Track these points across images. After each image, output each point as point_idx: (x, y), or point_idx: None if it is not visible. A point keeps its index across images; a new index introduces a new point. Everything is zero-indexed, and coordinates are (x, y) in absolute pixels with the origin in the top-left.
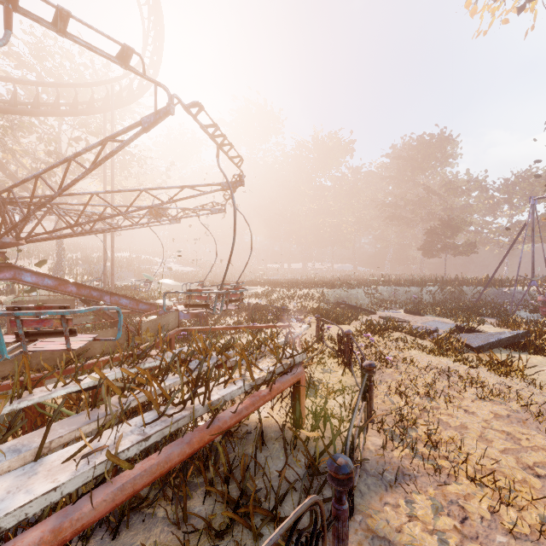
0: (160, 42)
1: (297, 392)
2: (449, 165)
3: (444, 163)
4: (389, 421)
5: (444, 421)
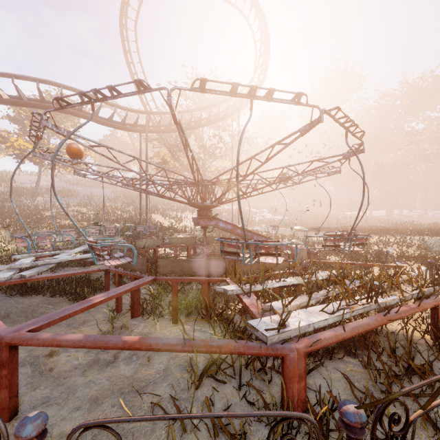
0: (267, 54)
1: (435, 314)
2: None
3: None
4: None
5: None
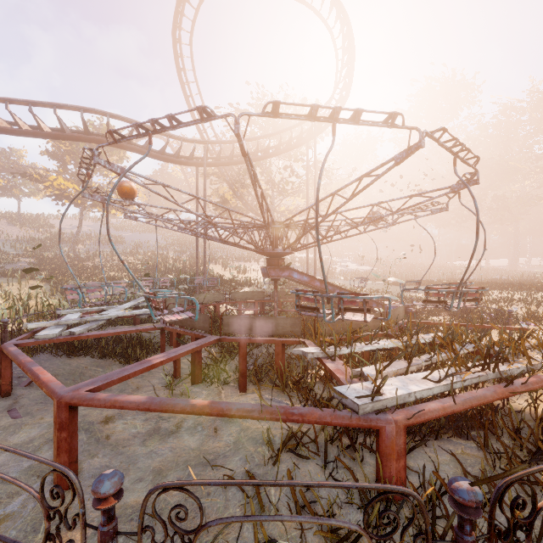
0: (351, 64)
1: None
2: None
3: None
4: None
5: None
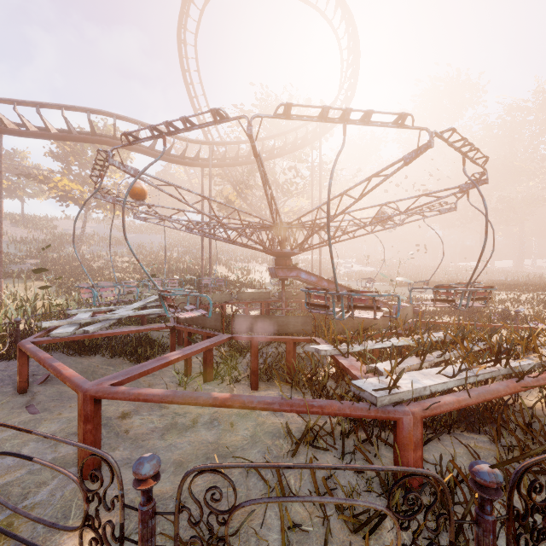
0: (357, 65)
1: None
2: None
3: None
4: None
5: None
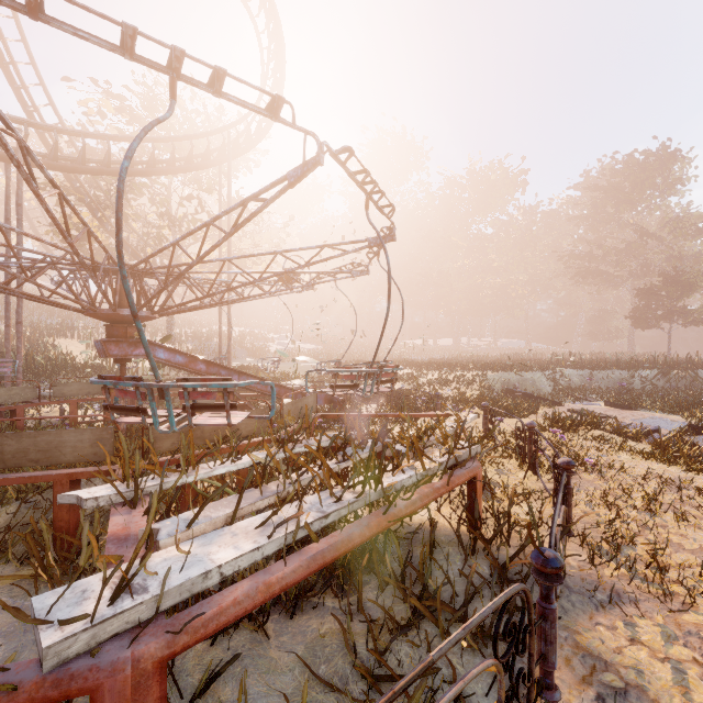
0: (281, 74)
1: (472, 490)
2: (675, 193)
3: (668, 191)
4: (594, 536)
5: (674, 543)
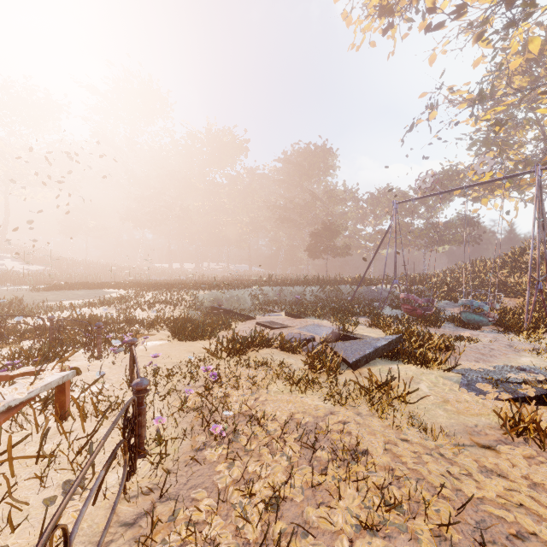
0: None
1: None
2: (330, 175)
3: (327, 173)
4: None
5: None
